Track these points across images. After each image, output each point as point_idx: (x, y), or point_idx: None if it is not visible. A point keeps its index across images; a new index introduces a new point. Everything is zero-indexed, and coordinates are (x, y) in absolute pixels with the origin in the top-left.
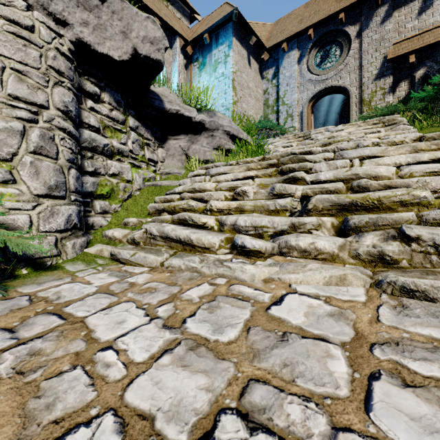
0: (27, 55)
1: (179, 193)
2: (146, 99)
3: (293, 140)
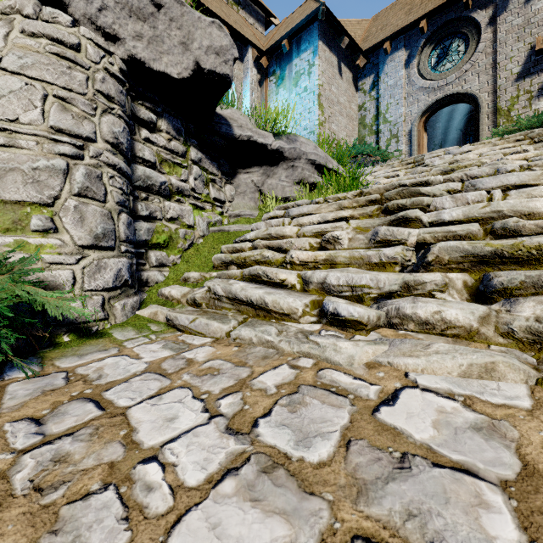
0: (72, 79)
1: (250, 240)
2: (211, 124)
3: (400, 168)
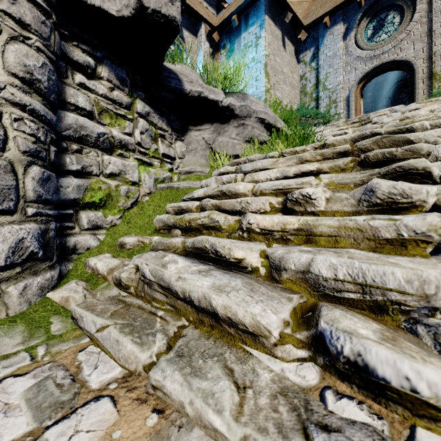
0: None
1: (199, 198)
2: (159, 78)
3: (346, 127)
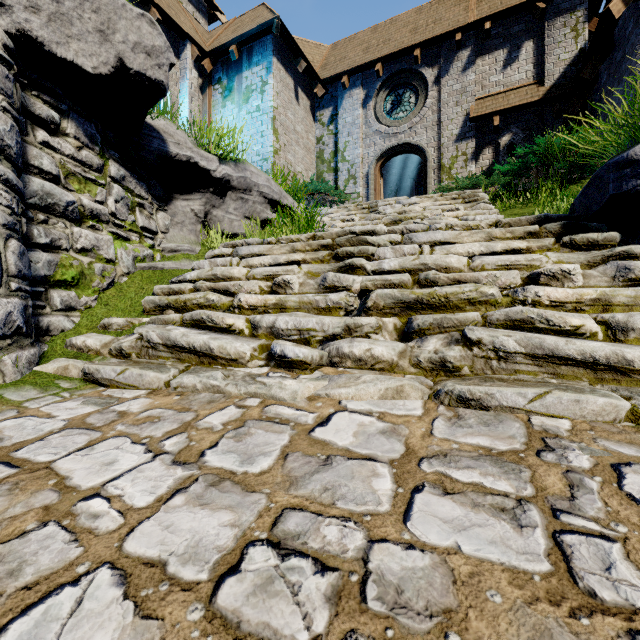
0: None
1: (191, 281)
2: (138, 135)
3: (356, 212)
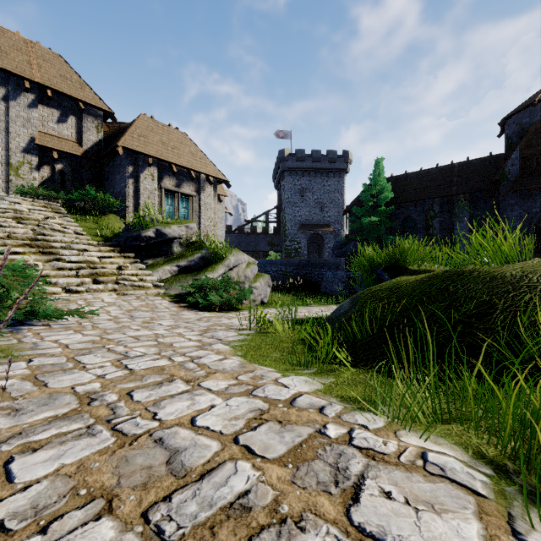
0: None
1: None
2: None
3: None
